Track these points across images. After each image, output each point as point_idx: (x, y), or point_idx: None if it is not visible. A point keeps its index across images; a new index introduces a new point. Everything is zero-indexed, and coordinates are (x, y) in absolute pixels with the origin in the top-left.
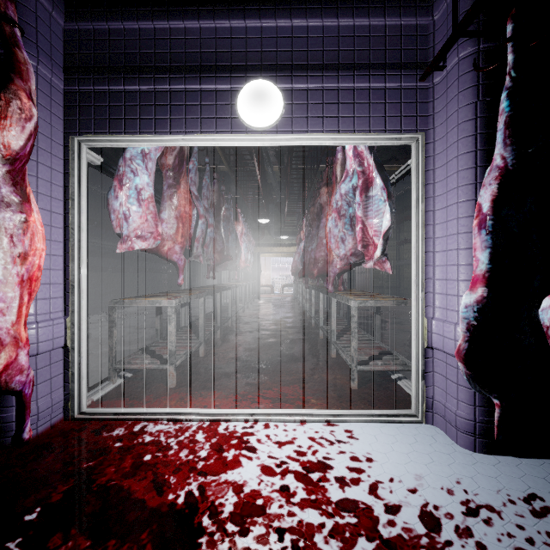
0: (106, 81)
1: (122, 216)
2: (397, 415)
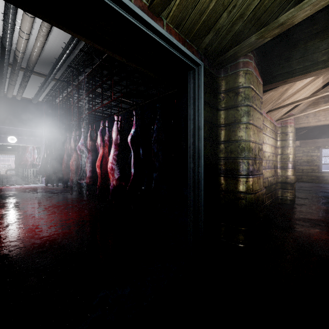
0: None
1: None
2: (37, 183)
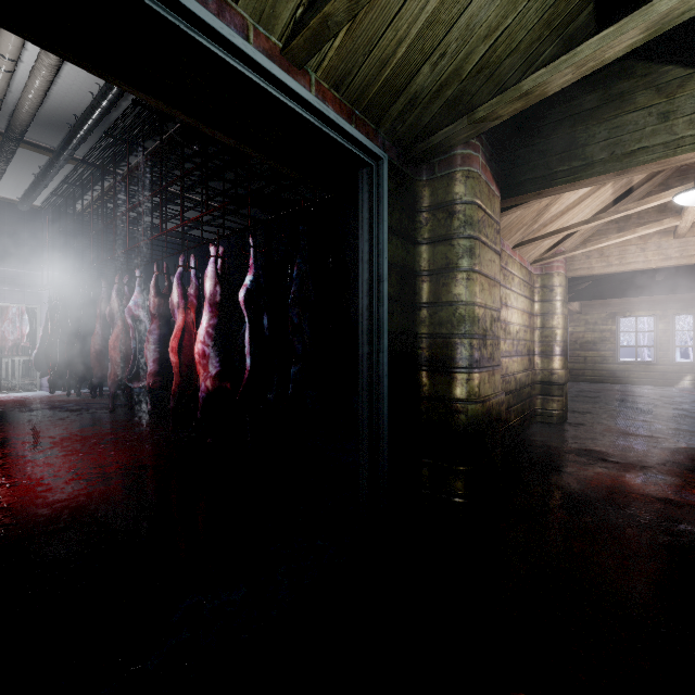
0: None
1: None
2: (31, 390)
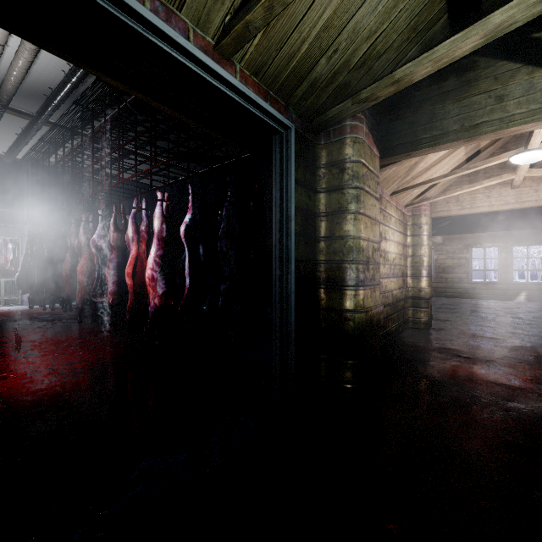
0: None
1: None
2: (14, 305)
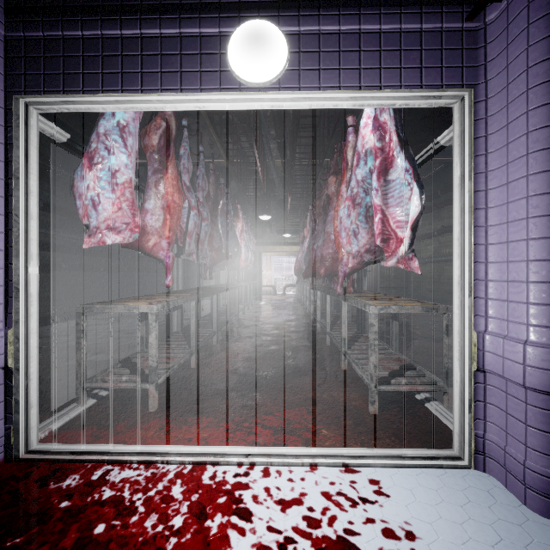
0: (58, 24)
1: (88, 202)
2: (436, 457)
